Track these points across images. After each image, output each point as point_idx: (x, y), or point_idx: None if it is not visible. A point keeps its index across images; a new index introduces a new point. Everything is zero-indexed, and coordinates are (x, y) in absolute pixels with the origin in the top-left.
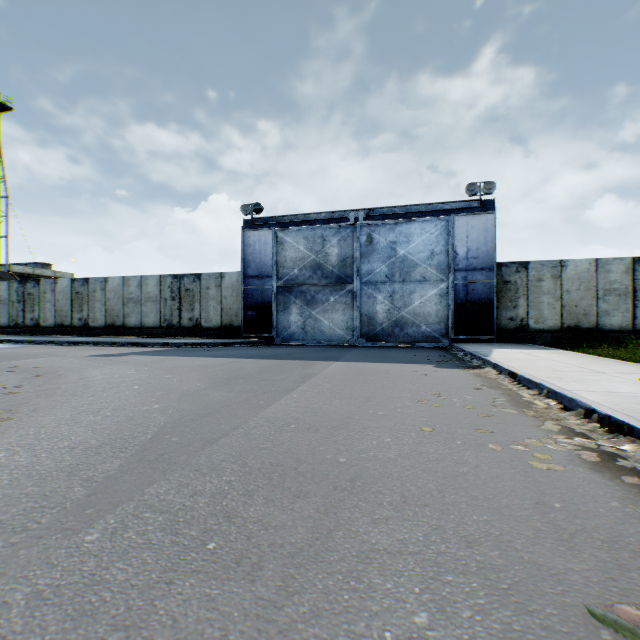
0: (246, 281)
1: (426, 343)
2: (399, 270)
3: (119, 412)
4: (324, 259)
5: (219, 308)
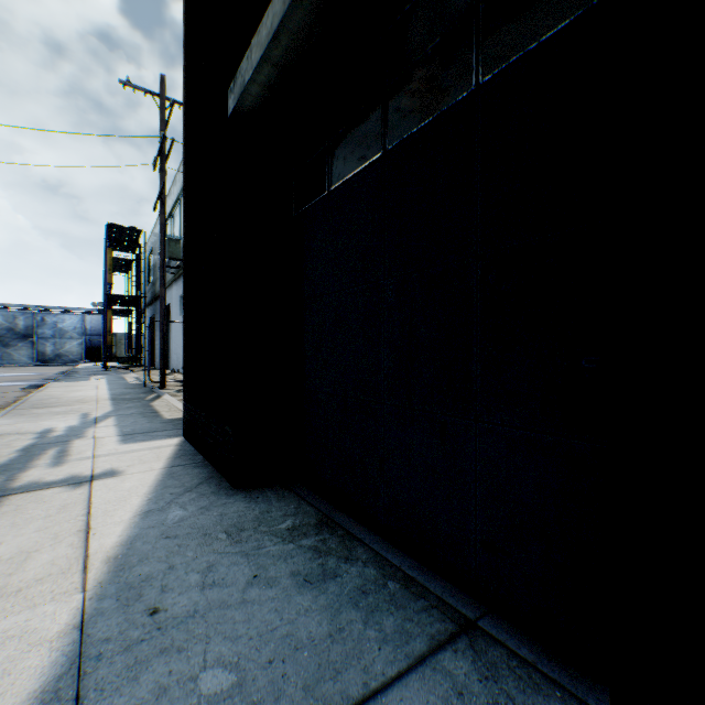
0: None
1: (74, 363)
2: (60, 333)
3: None
4: (17, 326)
5: None
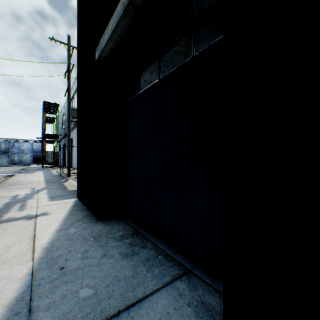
0: None
1: (28, 165)
2: (21, 151)
3: None
4: (1, 148)
5: None
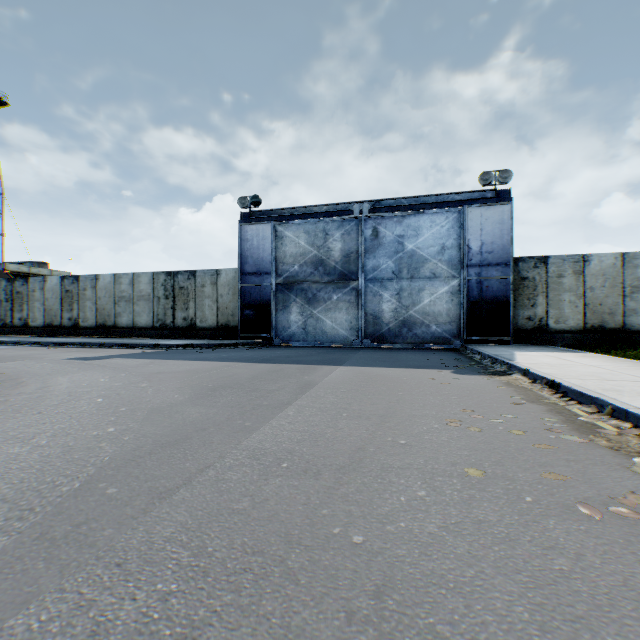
0: (243, 278)
1: (436, 344)
2: (407, 266)
3: (58, 439)
4: (326, 254)
5: (215, 307)
